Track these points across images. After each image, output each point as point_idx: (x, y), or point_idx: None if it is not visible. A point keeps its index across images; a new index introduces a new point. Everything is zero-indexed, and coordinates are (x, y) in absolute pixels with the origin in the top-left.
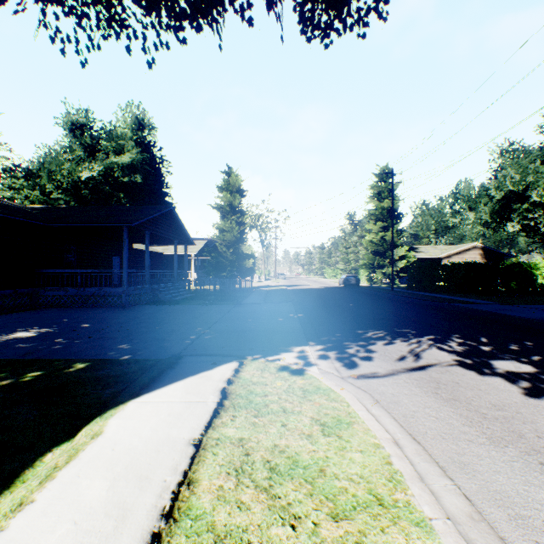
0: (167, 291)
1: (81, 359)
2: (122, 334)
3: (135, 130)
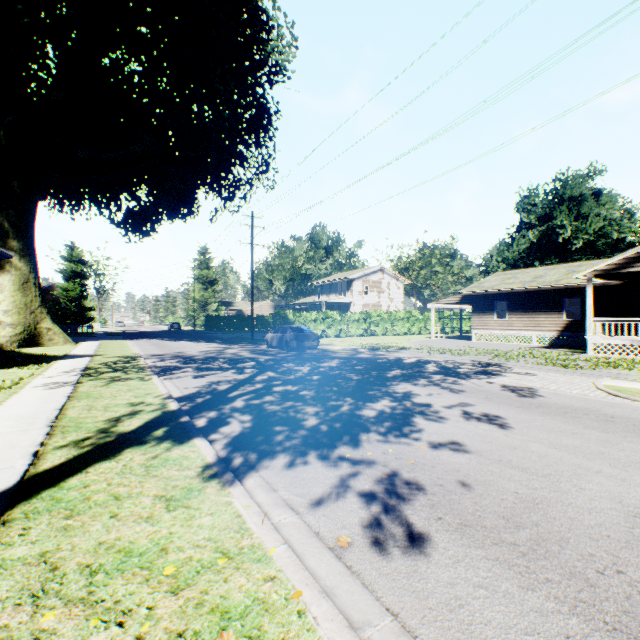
0: None
1: None
2: None
3: None
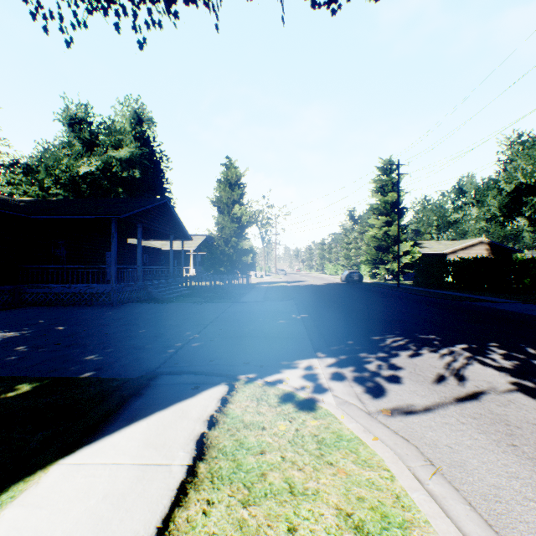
0: (161, 288)
1: (30, 378)
2: (97, 340)
3: (134, 124)
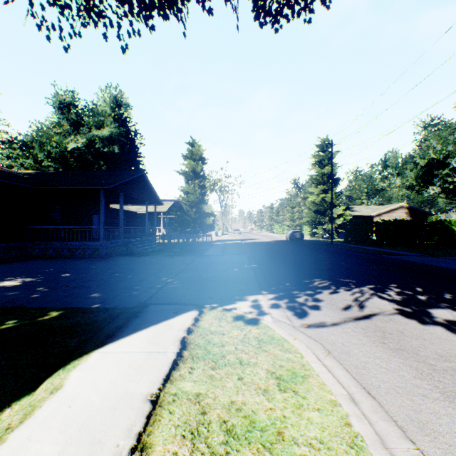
0: (139, 245)
1: (56, 308)
2: (97, 283)
3: (113, 108)
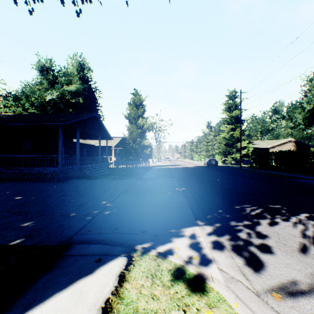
0: (92, 170)
1: None
2: (39, 208)
3: (79, 70)
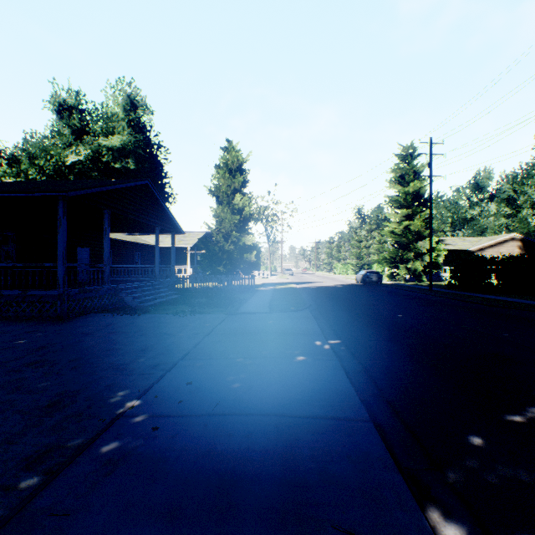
0: (139, 293)
1: None
2: None
3: (127, 110)
